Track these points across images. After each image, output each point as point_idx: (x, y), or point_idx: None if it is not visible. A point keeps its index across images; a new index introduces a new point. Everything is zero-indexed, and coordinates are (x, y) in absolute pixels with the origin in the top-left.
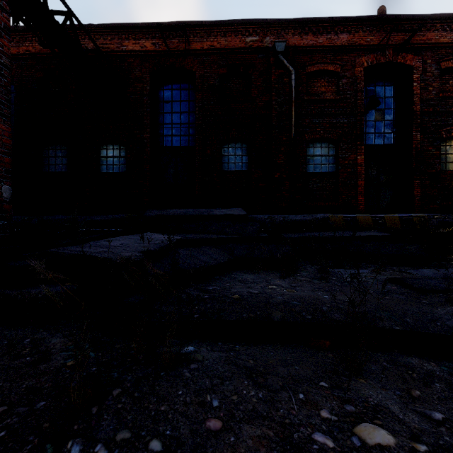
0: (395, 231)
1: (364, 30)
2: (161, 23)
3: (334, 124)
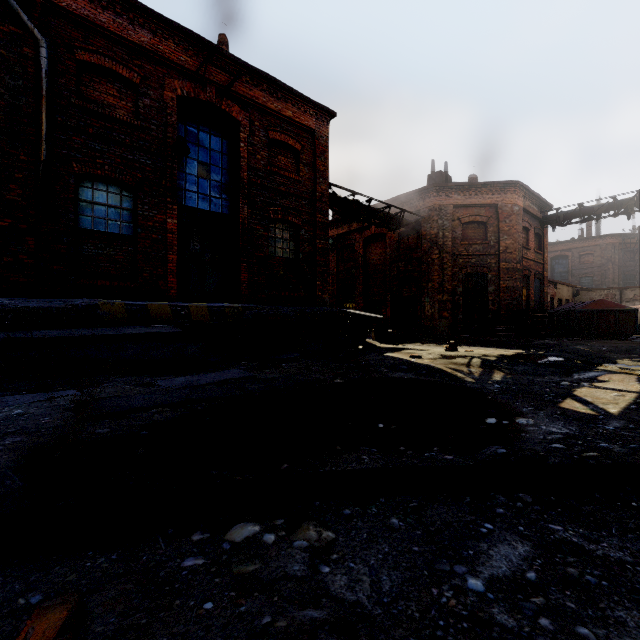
0: (210, 325)
1: (176, 42)
2: None
3: (130, 161)
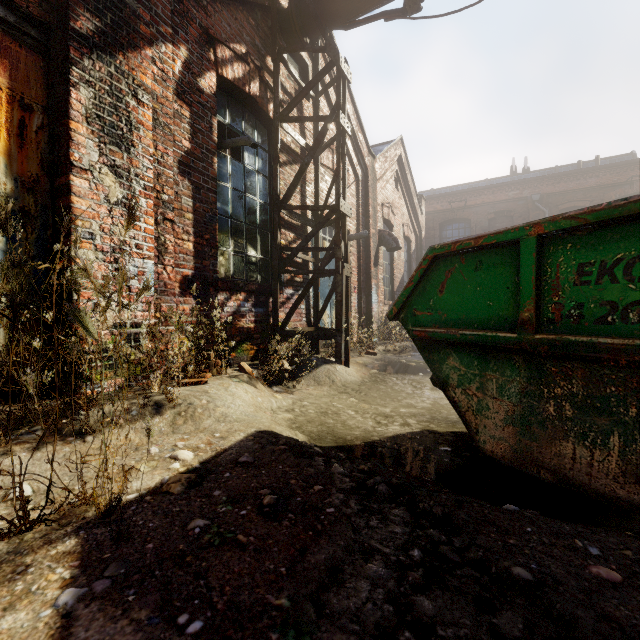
0: None
1: (611, 173)
2: (447, 193)
3: None
